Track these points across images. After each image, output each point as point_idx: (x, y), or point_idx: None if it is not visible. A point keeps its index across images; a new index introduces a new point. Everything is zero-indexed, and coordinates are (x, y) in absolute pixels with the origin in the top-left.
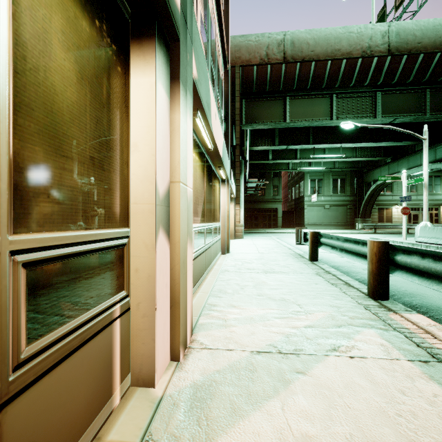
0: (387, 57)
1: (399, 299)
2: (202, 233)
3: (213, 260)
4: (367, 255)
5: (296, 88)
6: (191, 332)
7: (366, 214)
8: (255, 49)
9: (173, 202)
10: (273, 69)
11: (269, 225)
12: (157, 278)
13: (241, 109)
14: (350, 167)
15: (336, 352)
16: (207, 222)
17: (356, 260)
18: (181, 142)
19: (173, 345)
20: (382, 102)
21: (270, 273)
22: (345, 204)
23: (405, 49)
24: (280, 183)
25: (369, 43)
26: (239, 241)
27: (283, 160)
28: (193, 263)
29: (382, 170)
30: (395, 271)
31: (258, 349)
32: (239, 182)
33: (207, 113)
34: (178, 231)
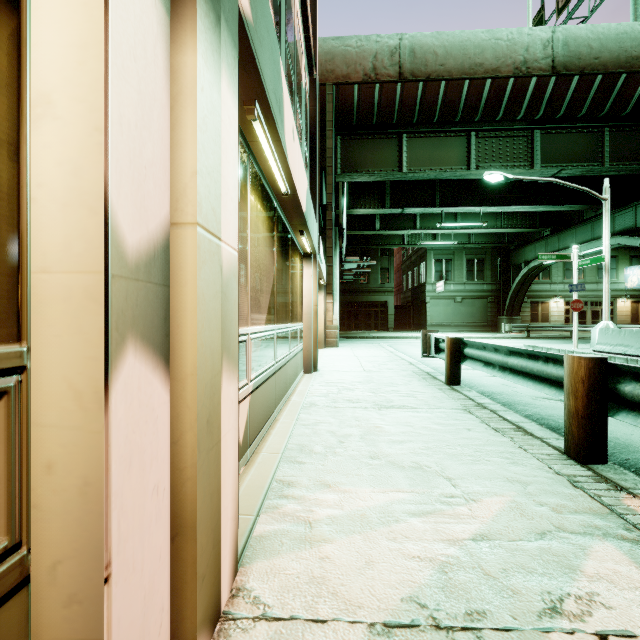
0: (550, 78)
1: (612, 456)
2: (270, 342)
3: (290, 385)
4: (565, 383)
5: (417, 120)
6: (234, 568)
7: (514, 310)
8: (357, 59)
9: (179, 273)
10: (383, 90)
11: (376, 326)
12: (115, 486)
13: (335, 151)
14: (492, 242)
15: (562, 619)
16: (279, 323)
17: (533, 386)
18: (202, 127)
19: (179, 634)
20: (541, 145)
21: (386, 409)
22: (484, 295)
23: (576, 66)
24: (392, 264)
25: (524, 55)
26: (332, 351)
27: (396, 230)
28: (251, 399)
29: (538, 247)
30: (618, 411)
31: (386, 617)
32: (333, 261)
33: (276, 115)
34: (191, 346)
